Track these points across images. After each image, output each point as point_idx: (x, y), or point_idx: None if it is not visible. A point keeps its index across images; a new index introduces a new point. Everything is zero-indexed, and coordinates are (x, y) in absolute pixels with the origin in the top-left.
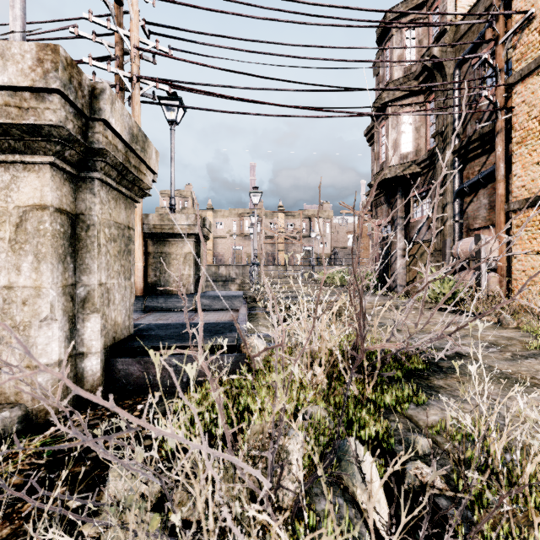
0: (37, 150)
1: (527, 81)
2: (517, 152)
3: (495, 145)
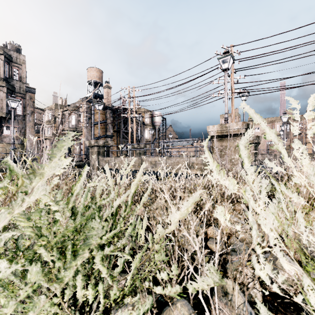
0: (238, 136)
1: None
2: None
3: None
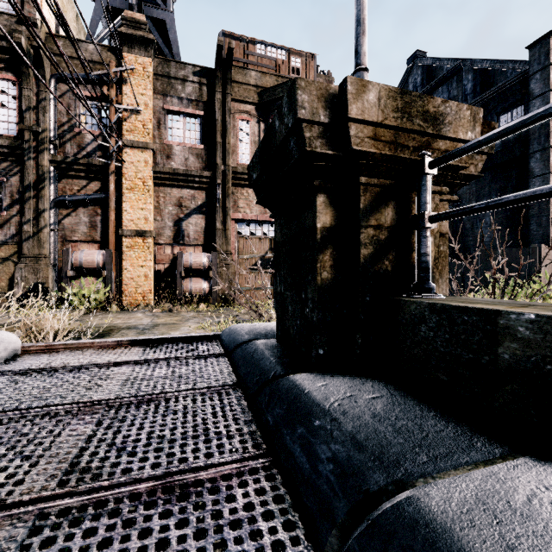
0: None
1: (135, 151)
2: (128, 195)
3: (110, 181)
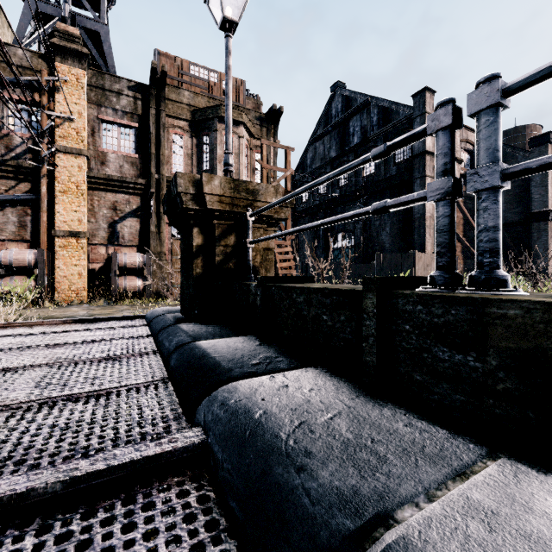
0: None
1: (69, 156)
2: (61, 197)
3: (41, 184)
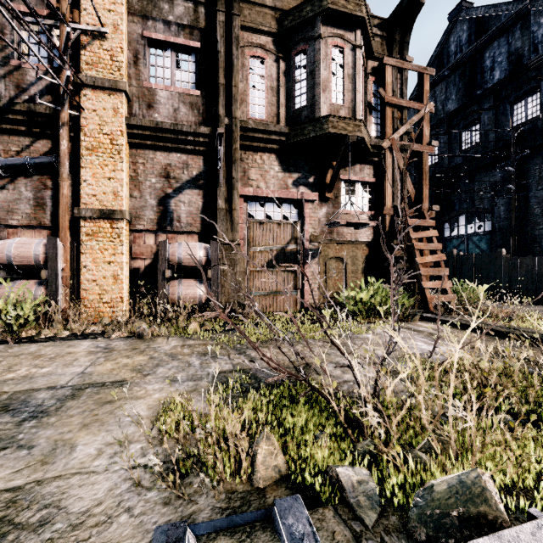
0: None
1: (99, 93)
2: (88, 158)
3: (60, 136)
